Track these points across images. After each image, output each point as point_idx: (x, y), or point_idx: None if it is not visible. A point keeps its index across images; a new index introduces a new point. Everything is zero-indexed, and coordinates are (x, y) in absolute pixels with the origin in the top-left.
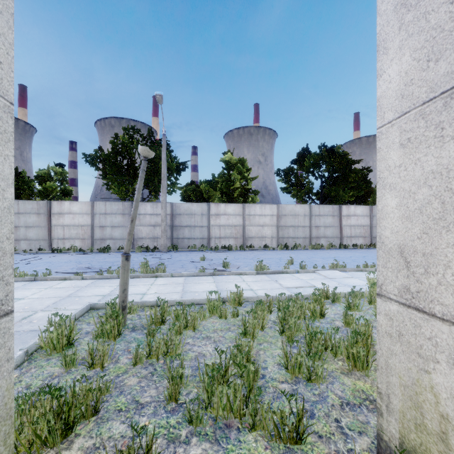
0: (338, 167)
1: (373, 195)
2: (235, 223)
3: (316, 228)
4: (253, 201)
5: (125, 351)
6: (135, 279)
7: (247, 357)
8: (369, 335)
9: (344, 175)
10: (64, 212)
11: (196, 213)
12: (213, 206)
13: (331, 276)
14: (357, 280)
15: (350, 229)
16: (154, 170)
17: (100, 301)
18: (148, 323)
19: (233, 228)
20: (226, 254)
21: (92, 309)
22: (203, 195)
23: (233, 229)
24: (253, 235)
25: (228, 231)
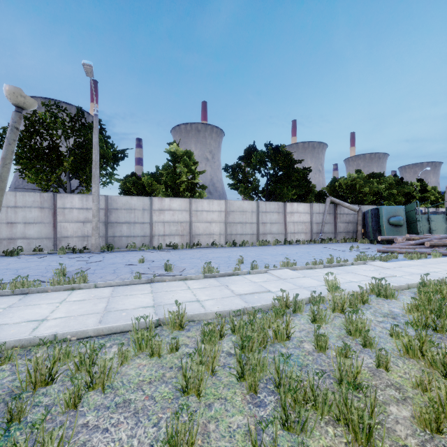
0: (283, 165)
1: (311, 194)
2: (181, 219)
3: (263, 224)
4: (201, 196)
5: None
6: (40, 294)
7: None
8: (357, 372)
9: (288, 174)
10: None
11: (136, 208)
12: (156, 200)
13: (284, 276)
14: (311, 280)
15: (294, 225)
16: (86, 158)
17: None
18: (22, 386)
19: (179, 224)
20: (171, 253)
21: None
22: (146, 188)
23: (179, 226)
24: (201, 232)
25: (174, 228)
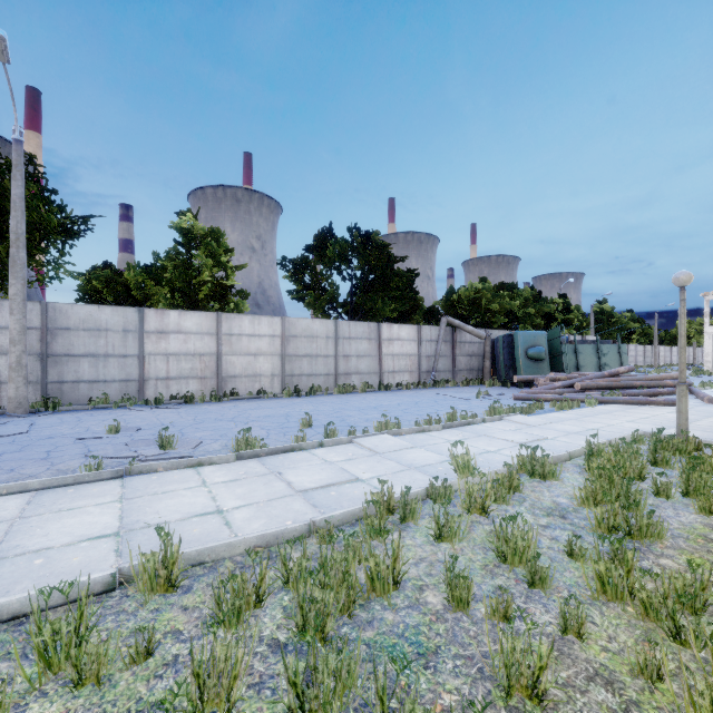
0: (377, 263)
1: (419, 311)
2: (202, 349)
3: (345, 358)
4: (238, 309)
5: None
6: None
7: None
8: (542, 666)
9: (384, 277)
10: None
11: (110, 328)
12: (151, 314)
13: (382, 448)
14: (425, 452)
15: (393, 360)
16: (2, 227)
17: None
18: None
19: (197, 358)
20: (179, 412)
21: None
22: (133, 292)
23: (197, 361)
24: (238, 373)
25: (187, 365)
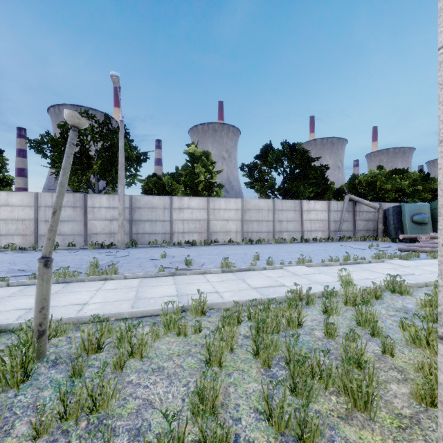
0: (299, 163)
1: (329, 191)
2: (200, 217)
3: (279, 222)
4: (218, 195)
5: (28, 408)
6: (79, 283)
7: (213, 405)
8: (361, 353)
9: (304, 171)
10: (0, 204)
11: (157, 207)
12: (176, 199)
13: (299, 272)
14: (325, 276)
15: (310, 223)
16: (112, 160)
17: (20, 317)
18: (78, 352)
19: (197, 222)
20: (190, 250)
21: (3, 332)
22: (166, 188)
23: (197, 223)
24: (218, 230)
25: (192, 226)
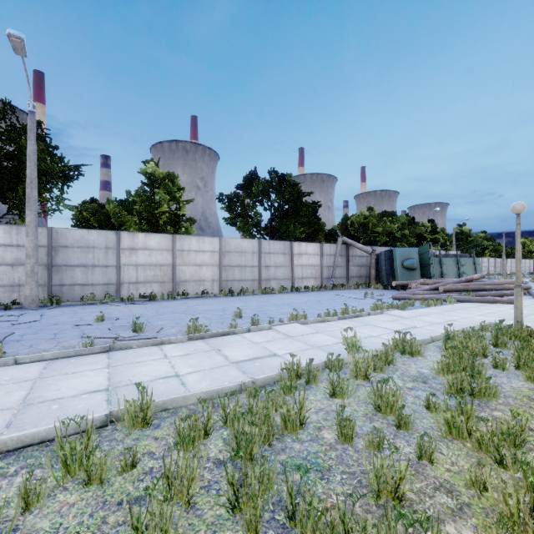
0: (289, 197)
1: (321, 233)
2: (161, 261)
3: (266, 268)
4: (188, 232)
5: None
6: None
7: None
8: (401, 477)
9: (295, 208)
10: None
11: (96, 246)
12: (125, 235)
13: (293, 333)
14: (324, 336)
15: (302, 269)
16: (20, 173)
17: None
18: None
19: (158, 268)
20: (145, 307)
21: None
22: (112, 220)
23: (158, 270)
24: (187, 278)
25: (151, 273)
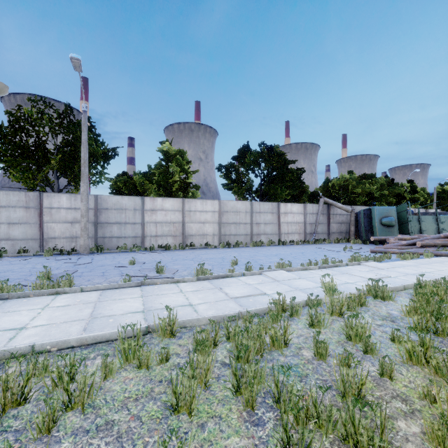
0: (277, 165)
1: (305, 194)
2: (174, 219)
3: (257, 225)
4: (194, 196)
5: None
6: (21, 299)
7: None
8: (362, 383)
9: (282, 174)
10: None
11: (127, 208)
12: (148, 200)
13: (279, 278)
14: (306, 281)
15: (287, 226)
16: (75, 156)
17: None
18: None
19: (172, 225)
20: (163, 254)
21: None
22: (137, 188)
23: (172, 226)
24: (194, 233)
25: (166, 229)
